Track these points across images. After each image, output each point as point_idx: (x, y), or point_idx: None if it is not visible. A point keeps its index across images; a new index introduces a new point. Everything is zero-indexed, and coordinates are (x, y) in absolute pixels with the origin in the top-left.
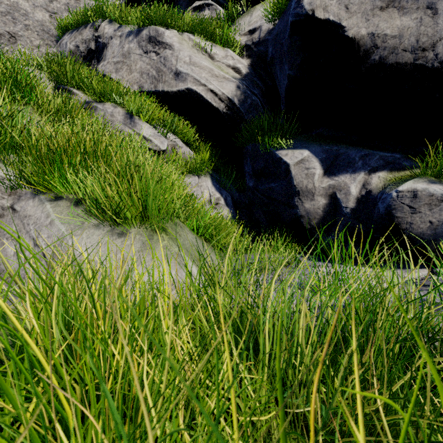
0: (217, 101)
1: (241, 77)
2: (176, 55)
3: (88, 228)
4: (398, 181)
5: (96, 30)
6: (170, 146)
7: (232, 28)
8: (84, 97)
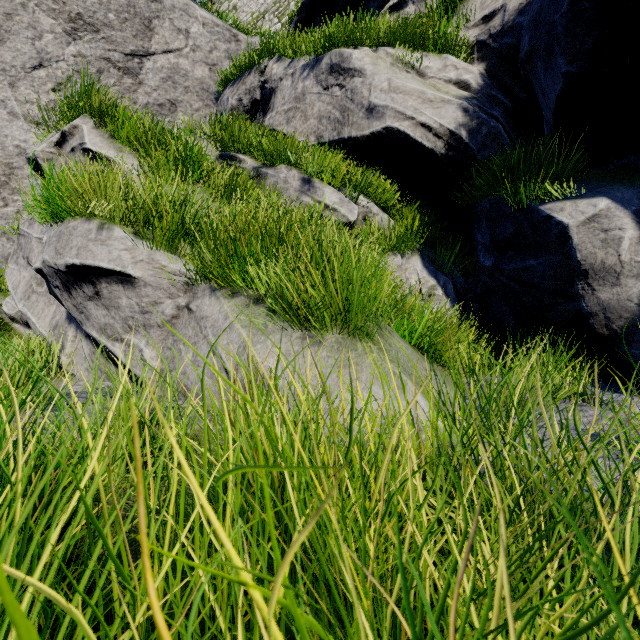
0: (430, 139)
1: (471, 95)
2: (368, 83)
3: (272, 334)
4: None
5: (262, 74)
6: (361, 214)
7: (453, 21)
8: (252, 163)
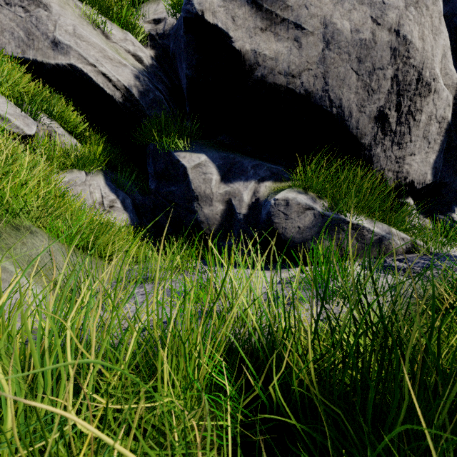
0: (111, 87)
1: (143, 68)
2: (54, 19)
3: None
4: (277, 191)
5: None
6: (44, 131)
7: (134, 10)
8: None
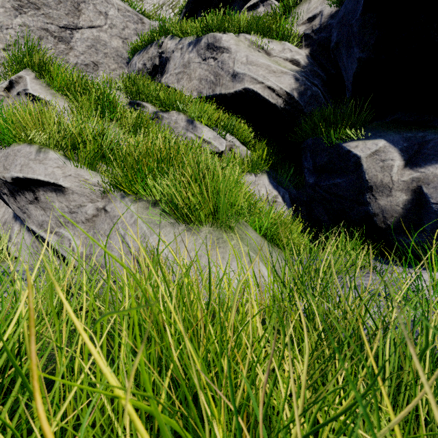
0: (274, 97)
1: (300, 69)
2: (233, 57)
3: (165, 227)
4: None
5: (160, 47)
6: (228, 146)
7: (289, 19)
8: (153, 109)
